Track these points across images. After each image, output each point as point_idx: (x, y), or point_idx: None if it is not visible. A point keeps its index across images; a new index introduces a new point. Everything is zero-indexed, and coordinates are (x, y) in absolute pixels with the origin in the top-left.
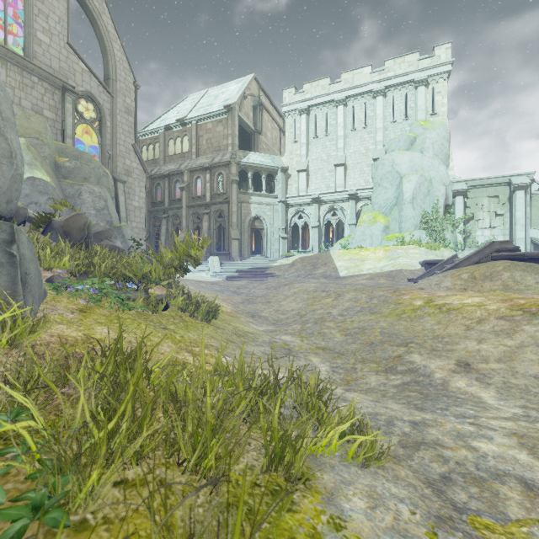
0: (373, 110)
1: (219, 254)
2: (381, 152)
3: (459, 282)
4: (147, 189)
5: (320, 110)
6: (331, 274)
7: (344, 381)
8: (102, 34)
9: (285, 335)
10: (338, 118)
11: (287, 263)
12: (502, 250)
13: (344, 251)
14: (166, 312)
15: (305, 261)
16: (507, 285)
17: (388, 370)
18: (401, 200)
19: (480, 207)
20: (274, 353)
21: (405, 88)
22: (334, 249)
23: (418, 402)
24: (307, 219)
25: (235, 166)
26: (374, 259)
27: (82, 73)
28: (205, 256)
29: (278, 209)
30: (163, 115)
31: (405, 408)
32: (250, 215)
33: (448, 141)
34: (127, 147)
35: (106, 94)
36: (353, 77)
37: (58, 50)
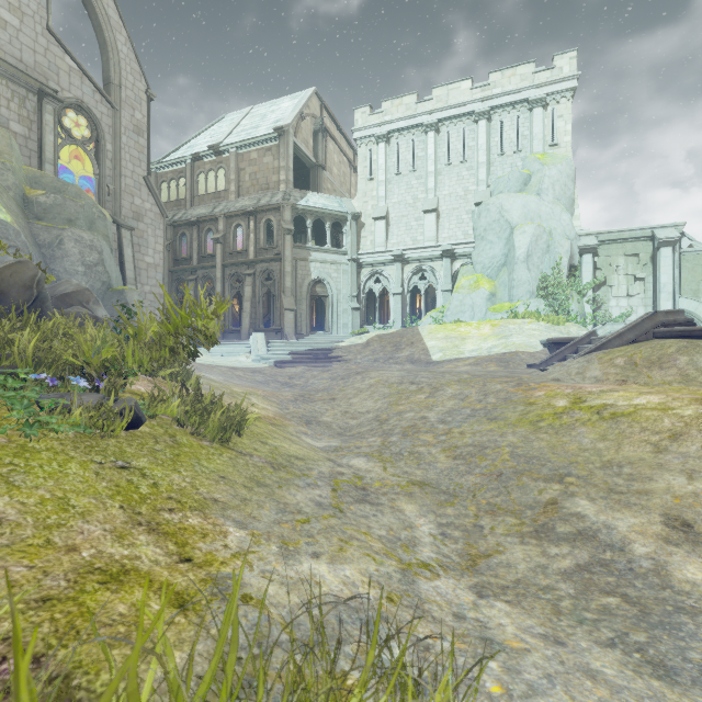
0: (474, 139)
1: (267, 331)
2: (485, 194)
3: (613, 370)
4: (168, 241)
5: (404, 138)
6: (420, 357)
7: (465, 560)
8: (99, 20)
9: (358, 458)
10: (428, 148)
11: (360, 342)
12: (669, 324)
13: (438, 326)
14: (144, 429)
15: (384, 340)
16: (687, 376)
17: (542, 534)
18: (512, 258)
19: (614, 269)
20: (337, 501)
21: (516, 109)
22: (423, 324)
23: (641, 639)
24: (387, 283)
25: (289, 210)
26: (478, 338)
27: (69, 73)
28: (247, 333)
29: (347, 269)
30: (191, 141)
31: (632, 673)
32: (310, 277)
33: (573, 181)
34: (137, 181)
35: (106, 105)
36: (447, 93)
37: (33, 37)
